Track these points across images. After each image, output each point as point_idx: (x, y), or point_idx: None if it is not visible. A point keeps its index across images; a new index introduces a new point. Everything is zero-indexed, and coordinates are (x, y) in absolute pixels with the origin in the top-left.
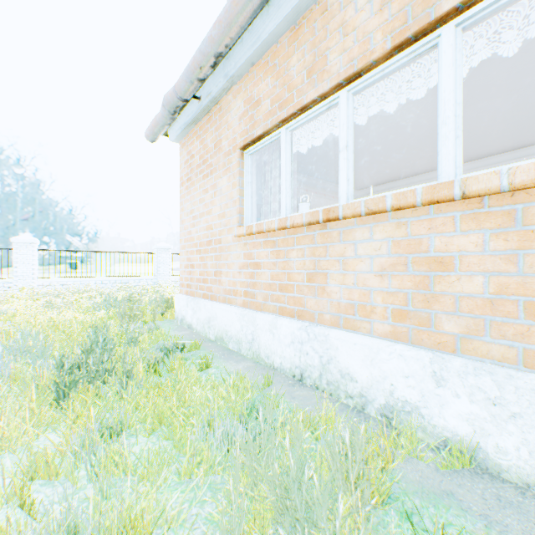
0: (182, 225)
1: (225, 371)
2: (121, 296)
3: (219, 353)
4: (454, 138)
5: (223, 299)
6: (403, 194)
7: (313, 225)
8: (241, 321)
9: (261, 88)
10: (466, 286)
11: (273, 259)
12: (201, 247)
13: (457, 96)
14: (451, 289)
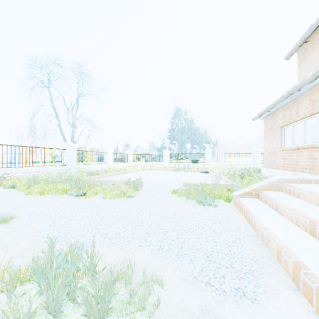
0: (264, 146)
1: None
2: None
3: None
4: (318, 135)
5: (276, 168)
6: (307, 145)
7: (296, 149)
8: (279, 173)
9: (285, 113)
10: (317, 162)
11: (288, 157)
12: (270, 153)
13: (318, 127)
14: (315, 163)
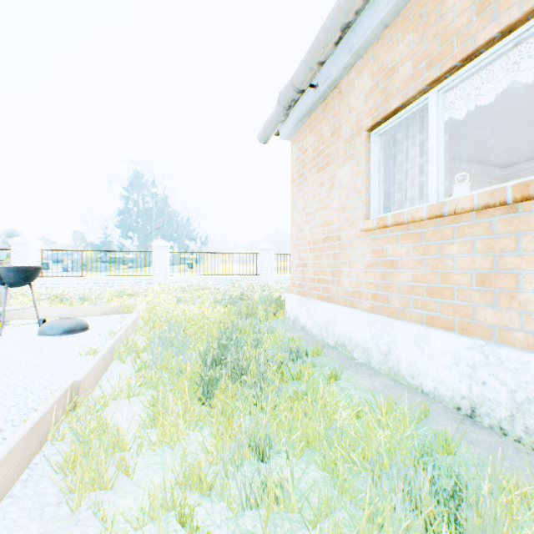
0: (293, 223)
1: (358, 387)
2: (232, 293)
3: (344, 362)
4: None
5: (343, 302)
6: None
7: (488, 208)
8: (370, 328)
9: (397, 51)
10: None
11: (416, 256)
12: (315, 244)
13: None
14: None
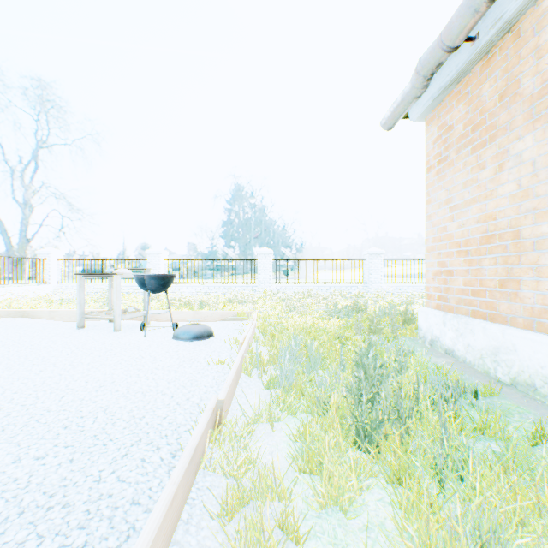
0: (427, 221)
1: None
2: (340, 303)
3: (540, 412)
4: None
5: (524, 323)
6: None
7: None
8: None
9: None
10: None
11: None
12: (468, 246)
13: None
14: None
